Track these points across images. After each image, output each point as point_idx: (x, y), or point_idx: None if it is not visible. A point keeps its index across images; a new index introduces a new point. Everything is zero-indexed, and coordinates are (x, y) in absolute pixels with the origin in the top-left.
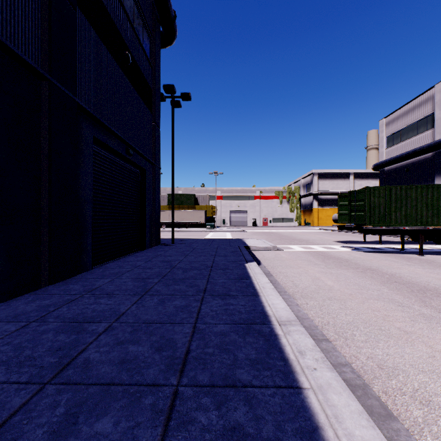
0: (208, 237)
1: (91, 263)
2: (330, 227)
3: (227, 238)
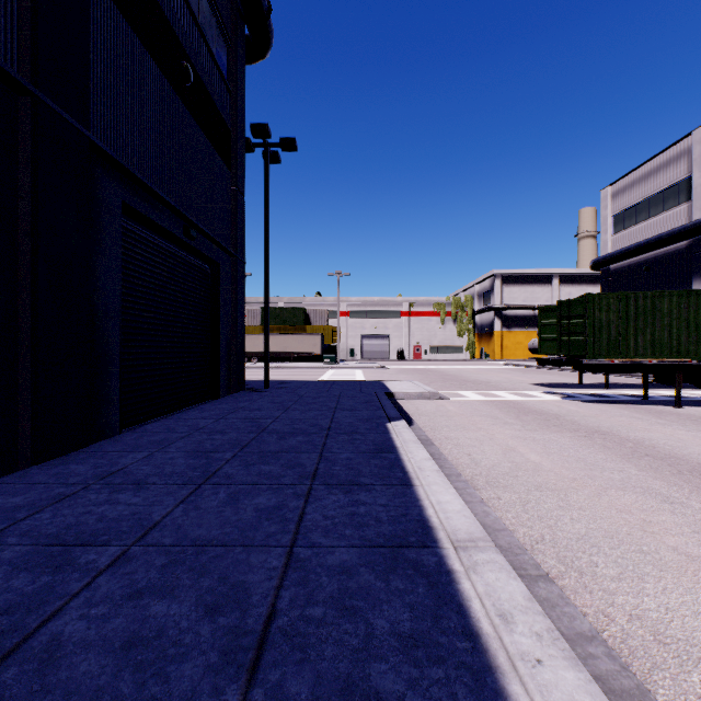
0: (326, 377)
1: (118, 423)
2: (521, 360)
3: (356, 378)
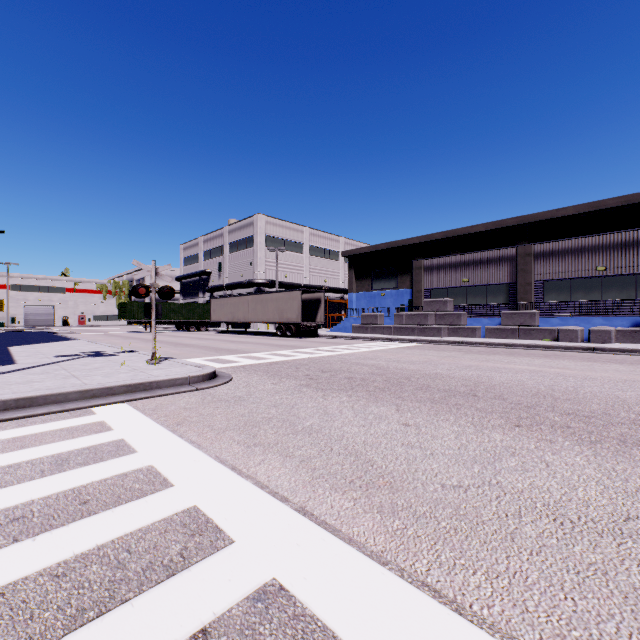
0: None
1: None
2: None
3: None
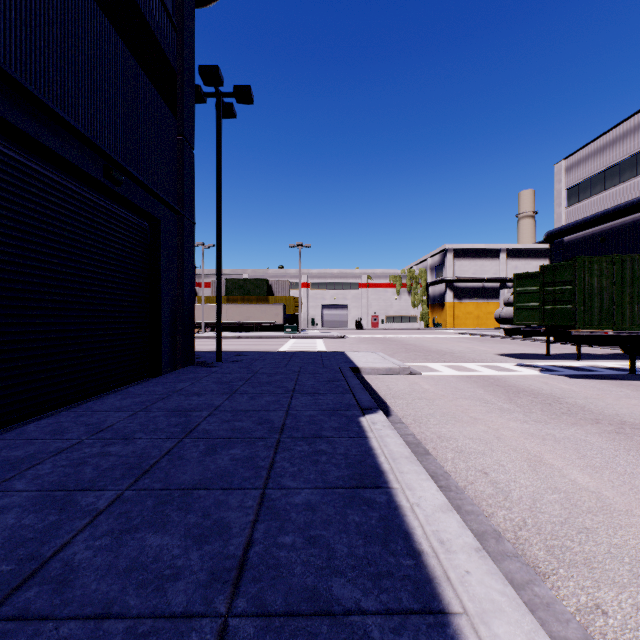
0: (286, 347)
1: None
2: (472, 329)
3: (317, 348)
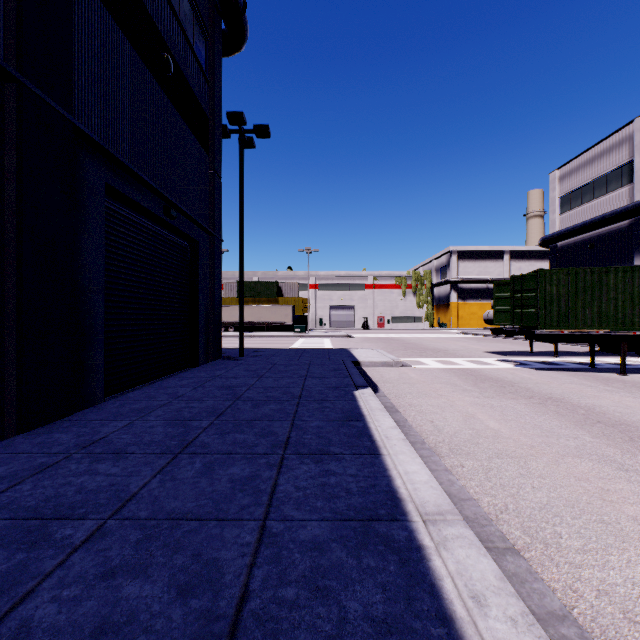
0: (297, 345)
1: (102, 392)
2: (475, 329)
3: (324, 346)
